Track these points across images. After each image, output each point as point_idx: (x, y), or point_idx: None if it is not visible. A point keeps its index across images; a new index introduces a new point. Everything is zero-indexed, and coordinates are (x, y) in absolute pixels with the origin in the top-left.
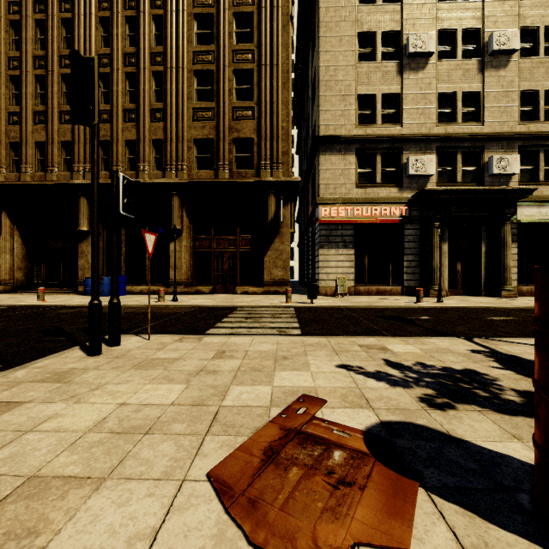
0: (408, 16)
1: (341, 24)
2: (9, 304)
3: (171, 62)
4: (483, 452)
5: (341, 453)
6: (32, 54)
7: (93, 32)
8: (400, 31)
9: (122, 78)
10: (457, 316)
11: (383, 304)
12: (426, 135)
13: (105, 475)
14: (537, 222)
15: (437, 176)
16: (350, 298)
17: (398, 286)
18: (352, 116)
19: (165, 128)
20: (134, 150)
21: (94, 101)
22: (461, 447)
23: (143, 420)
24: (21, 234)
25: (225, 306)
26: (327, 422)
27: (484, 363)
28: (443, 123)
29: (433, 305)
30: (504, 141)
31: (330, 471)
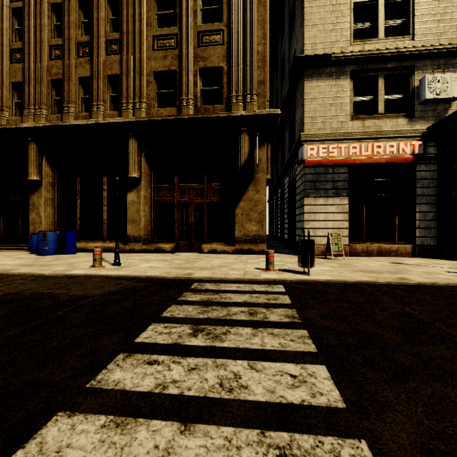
0: None
1: None
2: None
3: None
4: None
5: None
6: None
7: None
8: None
9: (75, 8)
10: None
11: (420, 276)
12: (449, 46)
13: None
14: None
15: None
16: (348, 260)
17: (407, 245)
18: (346, 30)
19: (122, 60)
20: (88, 89)
21: None
22: None
23: None
24: None
25: (176, 278)
26: None
27: None
28: None
29: None
30: None
31: None
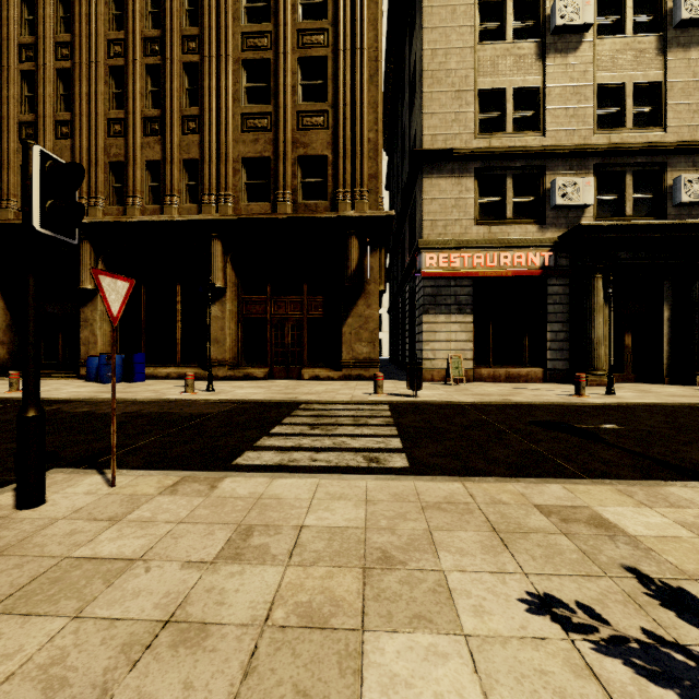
0: None
1: None
2: None
3: (209, 48)
4: None
5: None
6: (16, 42)
7: (101, 8)
8: None
9: (141, 73)
10: (663, 424)
11: (525, 397)
12: (581, 147)
13: None
14: None
15: (595, 207)
16: (469, 386)
17: (538, 369)
18: (470, 121)
19: (202, 142)
20: (158, 175)
21: None
22: None
23: None
24: (4, 295)
25: (282, 401)
26: None
27: None
28: (604, 129)
29: (606, 401)
30: (697, 155)
31: None
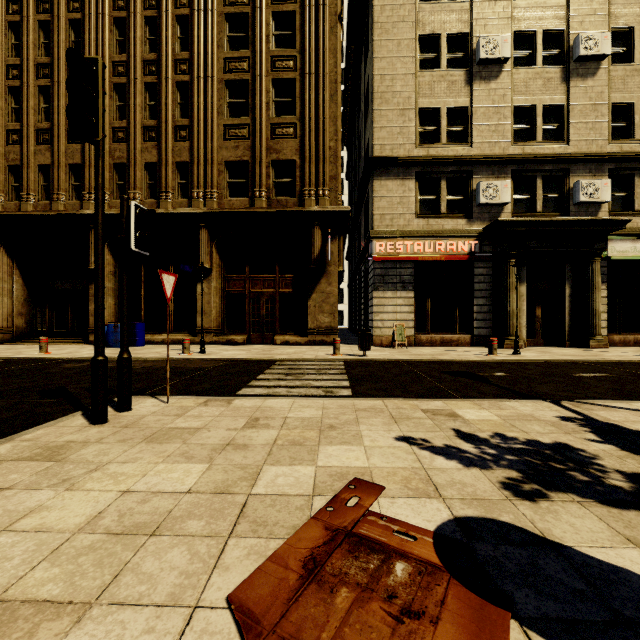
0: (479, 16)
1: (399, 25)
2: (6, 356)
3: (198, 70)
4: (591, 564)
5: (405, 566)
6: (34, 61)
7: (107, 35)
8: (468, 33)
9: (140, 89)
10: (539, 373)
11: (450, 356)
12: (500, 157)
13: (92, 599)
14: (631, 259)
15: (512, 204)
16: (410, 349)
17: (466, 335)
18: (412, 134)
19: (192, 148)
20: (154, 174)
21: (98, 112)
22: (562, 556)
23: (150, 515)
24: (22, 274)
25: (261, 359)
26: (385, 518)
27: (578, 434)
28: (519, 142)
29: (509, 358)
30: (593, 164)
31: (391, 594)
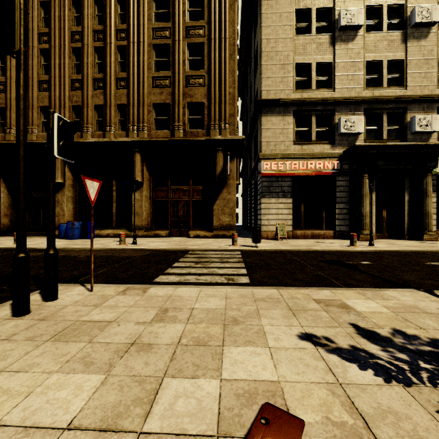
0: None
1: (281, 2)
2: None
3: (133, 37)
4: None
5: None
6: None
7: (67, 12)
8: (332, 7)
9: (91, 52)
10: (396, 261)
11: (321, 247)
12: (356, 98)
13: None
14: None
15: (365, 134)
16: (289, 241)
17: (330, 231)
18: (290, 82)
19: (128, 94)
20: (102, 114)
21: (15, 24)
22: None
23: None
24: (7, 186)
25: (178, 249)
26: None
27: None
28: (370, 87)
29: (367, 249)
30: (425, 103)
31: None
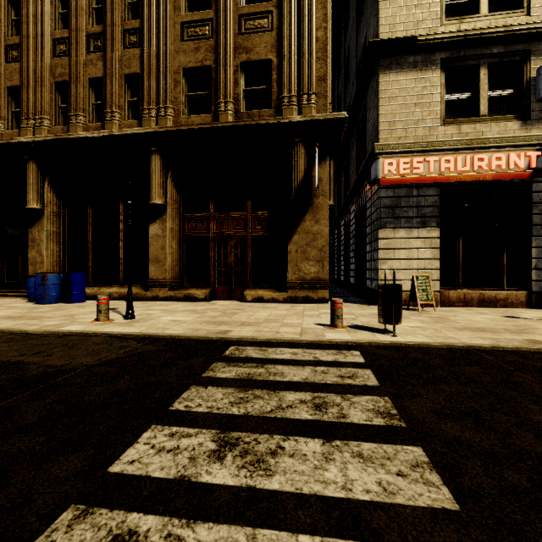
0: None
1: None
2: None
3: None
4: None
5: None
6: None
7: None
8: None
9: None
10: None
11: None
12: None
13: None
14: None
15: None
16: (441, 312)
17: (520, 292)
18: (435, 5)
19: (142, 55)
20: (101, 93)
21: None
22: None
23: None
24: None
25: (205, 338)
26: None
27: None
28: None
29: None
30: None
31: None
